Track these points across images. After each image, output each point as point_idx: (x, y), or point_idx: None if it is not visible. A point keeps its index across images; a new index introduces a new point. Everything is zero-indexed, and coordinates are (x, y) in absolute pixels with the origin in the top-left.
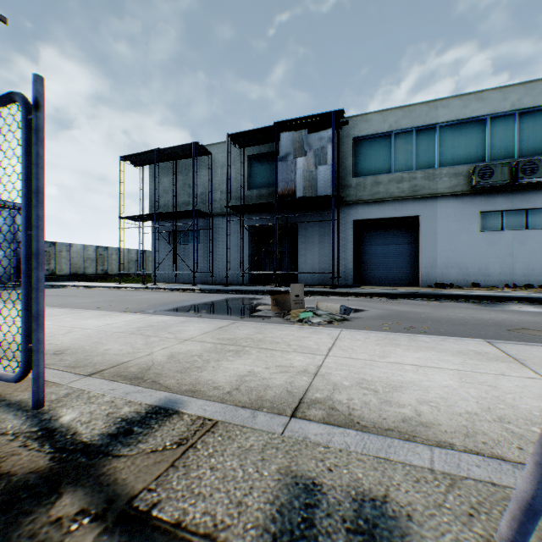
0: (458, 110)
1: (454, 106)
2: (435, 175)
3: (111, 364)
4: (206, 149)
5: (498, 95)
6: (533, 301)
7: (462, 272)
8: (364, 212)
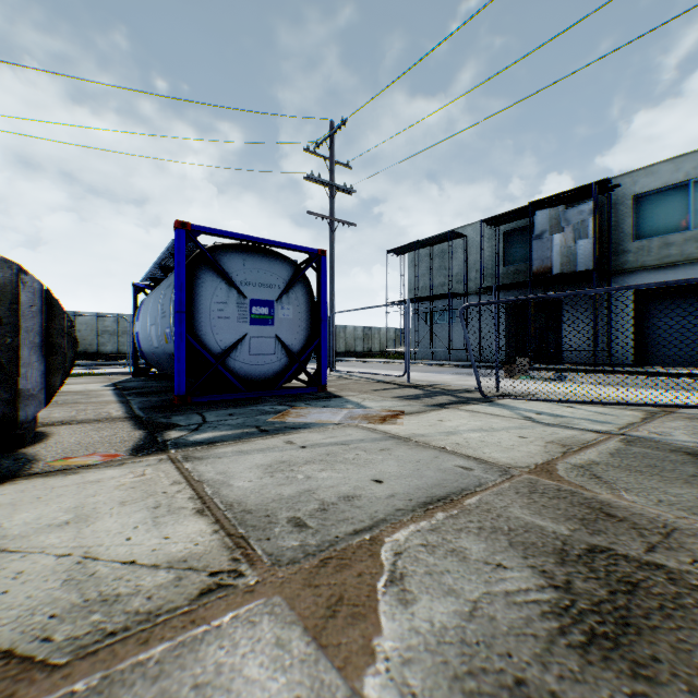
0: None
1: None
2: None
3: (419, 380)
4: (460, 234)
5: None
6: None
7: None
8: (648, 279)
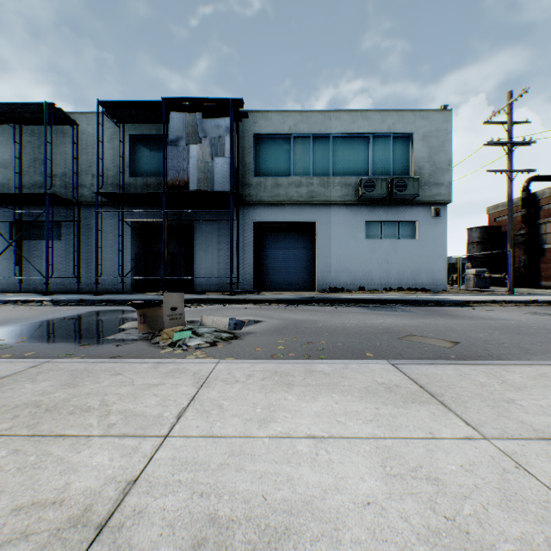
0: (348, 124)
1: (345, 119)
2: (330, 183)
3: None
4: (68, 116)
5: (379, 117)
6: (407, 302)
7: (352, 276)
8: (265, 214)
